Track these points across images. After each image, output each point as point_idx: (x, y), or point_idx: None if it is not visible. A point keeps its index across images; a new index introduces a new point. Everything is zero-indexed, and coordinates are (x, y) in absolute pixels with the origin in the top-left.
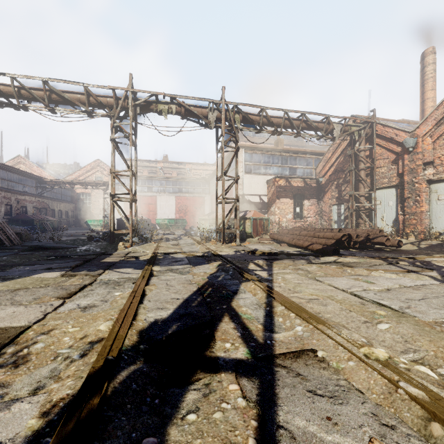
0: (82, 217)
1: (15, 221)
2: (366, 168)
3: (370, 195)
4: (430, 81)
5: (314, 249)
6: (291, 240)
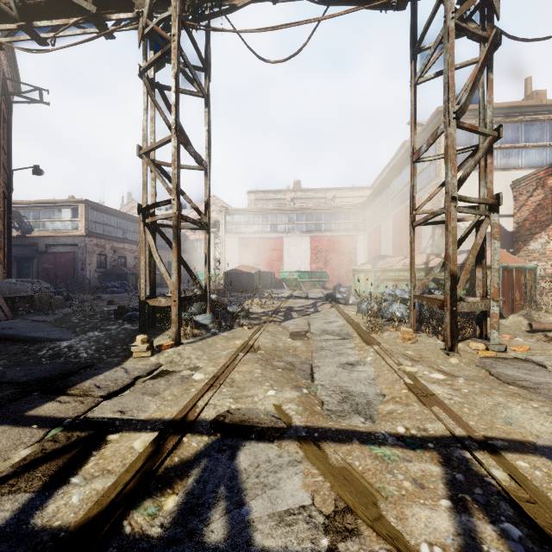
0: (195, 270)
1: (109, 275)
2: None
3: None
4: None
5: None
6: None
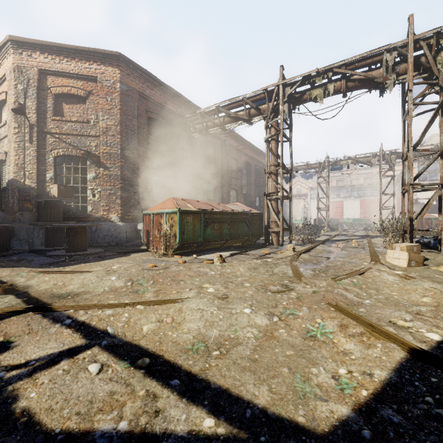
0: (287, 218)
1: None
2: None
3: None
4: None
5: None
6: None
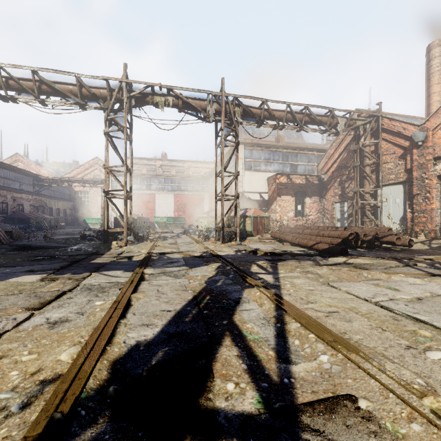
0: (80, 215)
1: (11, 219)
2: (371, 164)
3: (376, 192)
4: (436, 75)
5: (320, 249)
6: (294, 239)
